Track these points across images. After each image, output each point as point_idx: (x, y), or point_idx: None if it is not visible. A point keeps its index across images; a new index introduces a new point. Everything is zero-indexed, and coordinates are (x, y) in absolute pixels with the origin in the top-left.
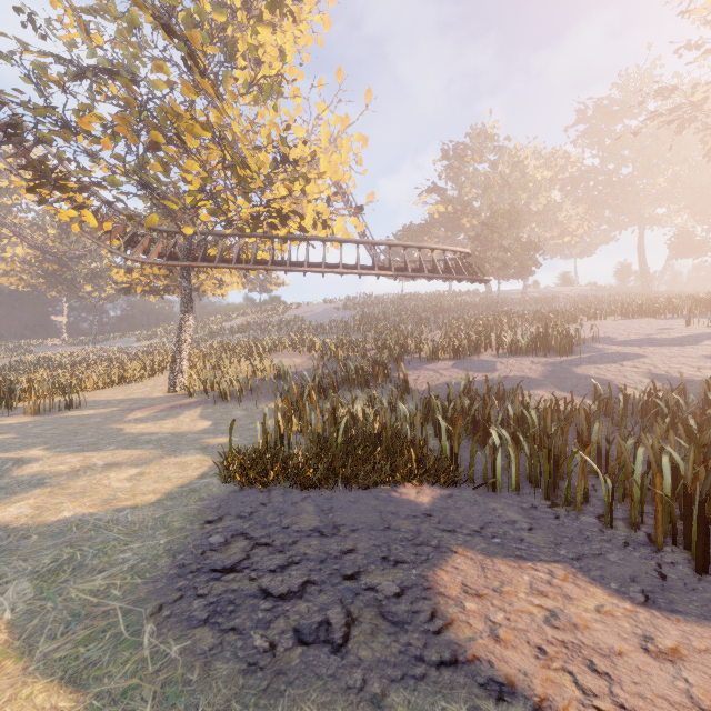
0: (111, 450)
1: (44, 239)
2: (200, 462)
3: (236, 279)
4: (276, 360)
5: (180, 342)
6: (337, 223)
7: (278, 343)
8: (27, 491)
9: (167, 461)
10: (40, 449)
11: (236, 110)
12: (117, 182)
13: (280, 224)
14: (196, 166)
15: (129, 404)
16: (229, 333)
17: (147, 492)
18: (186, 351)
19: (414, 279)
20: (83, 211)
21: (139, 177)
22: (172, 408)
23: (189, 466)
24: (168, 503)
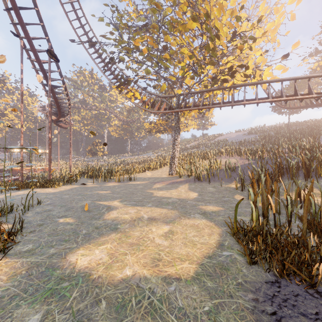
0: (149, 206)
1: (123, 116)
2: (209, 227)
3: (193, 122)
4: (219, 160)
5: (174, 150)
6: (265, 72)
7: (218, 151)
8: (108, 234)
9: (184, 222)
10: (118, 201)
11: (211, 3)
12: (148, 71)
13: (228, 79)
14: (185, 50)
15: (153, 180)
16: (189, 149)
17: (182, 257)
18: (176, 154)
19: (306, 109)
20: (135, 93)
21: (158, 65)
22: (173, 183)
23: (202, 230)
24: (208, 283)
